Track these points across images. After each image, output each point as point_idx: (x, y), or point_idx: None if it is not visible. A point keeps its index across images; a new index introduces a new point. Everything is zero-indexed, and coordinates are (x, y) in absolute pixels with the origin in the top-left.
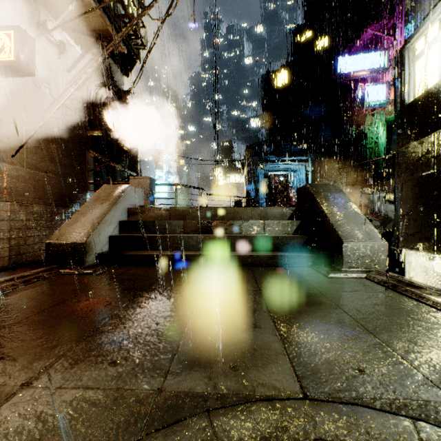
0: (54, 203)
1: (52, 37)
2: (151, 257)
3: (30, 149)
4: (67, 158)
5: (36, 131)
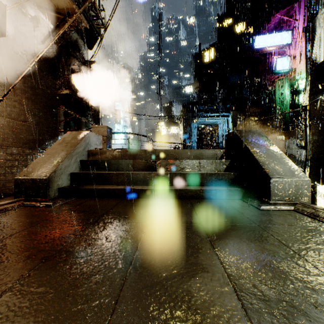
0: (30, 147)
1: (28, 13)
2: (104, 190)
3: (9, 103)
4: (42, 111)
5: (12, 87)
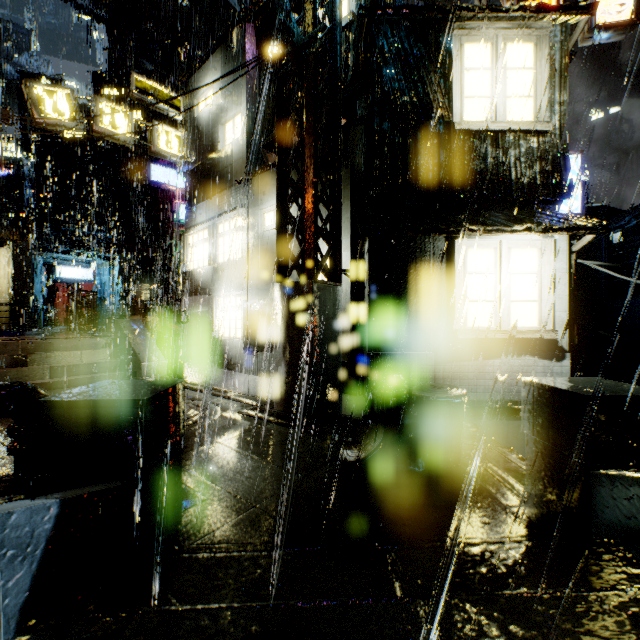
0: None
1: None
2: None
3: None
4: None
5: None
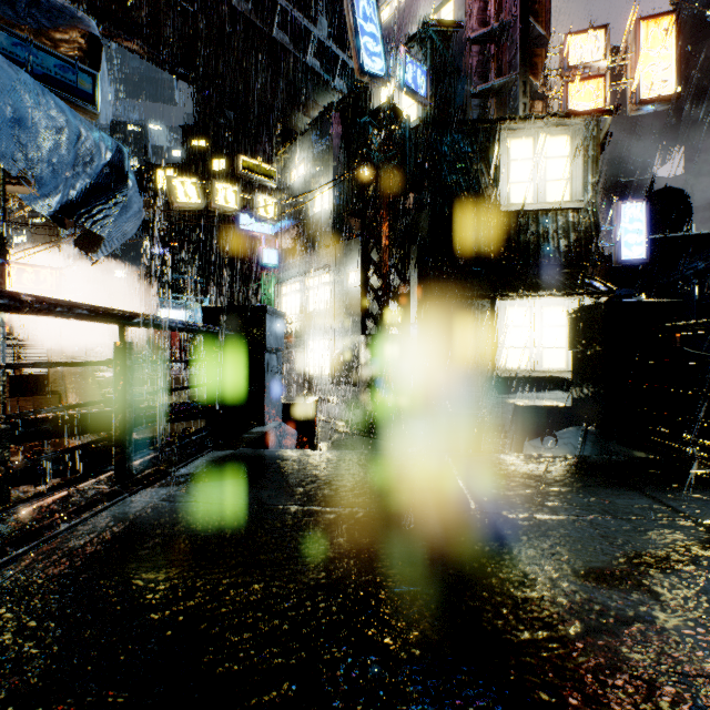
0: None
1: None
2: None
3: None
4: None
5: None
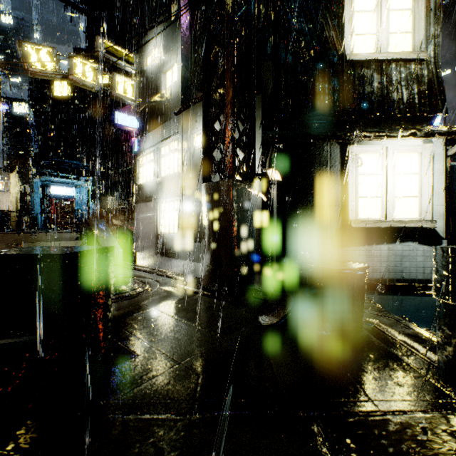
0: None
1: None
2: None
3: None
4: None
5: None
